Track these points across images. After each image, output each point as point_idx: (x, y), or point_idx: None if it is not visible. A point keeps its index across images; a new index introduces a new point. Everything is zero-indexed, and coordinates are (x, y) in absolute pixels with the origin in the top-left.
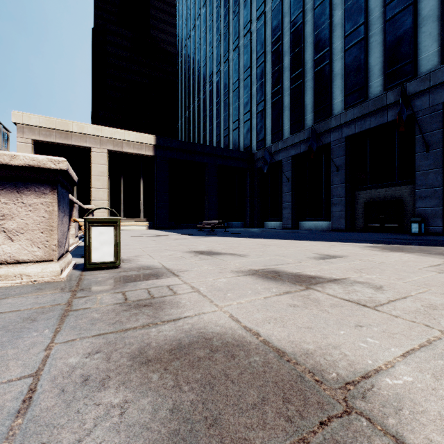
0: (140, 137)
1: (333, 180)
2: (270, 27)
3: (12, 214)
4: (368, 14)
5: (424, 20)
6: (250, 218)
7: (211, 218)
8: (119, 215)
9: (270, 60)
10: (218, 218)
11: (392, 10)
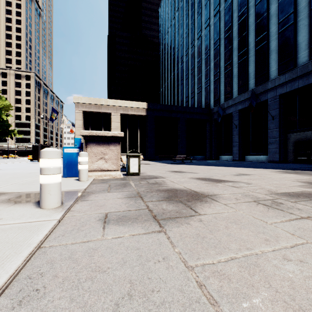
0: (138, 104)
1: (269, 126)
2: (223, 21)
3: (107, 153)
4: (296, 5)
5: None
6: (209, 153)
7: (182, 153)
8: (126, 152)
9: (223, 44)
10: (186, 153)
11: None
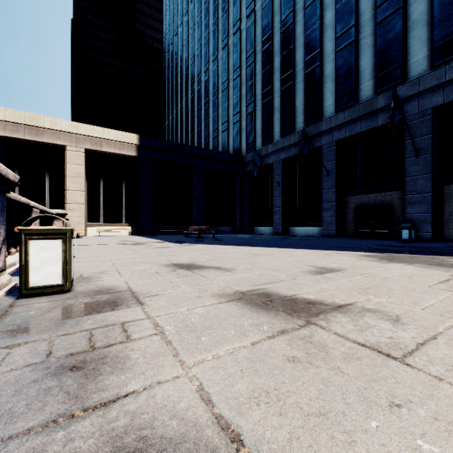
0: (121, 135)
1: (324, 184)
2: (260, 26)
3: None
4: (358, 16)
5: (414, 24)
6: (239, 223)
7: (199, 224)
8: (98, 220)
9: (260, 60)
10: (206, 223)
11: (382, 12)
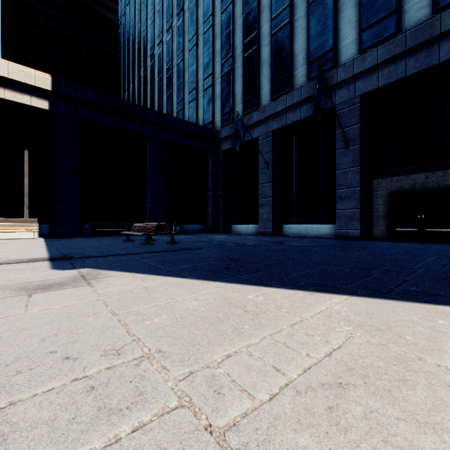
0: (18, 71)
1: (340, 161)
2: None
3: None
4: None
5: None
6: (212, 219)
7: (155, 220)
8: None
9: (240, 0)
10: (166, 220)
11: None
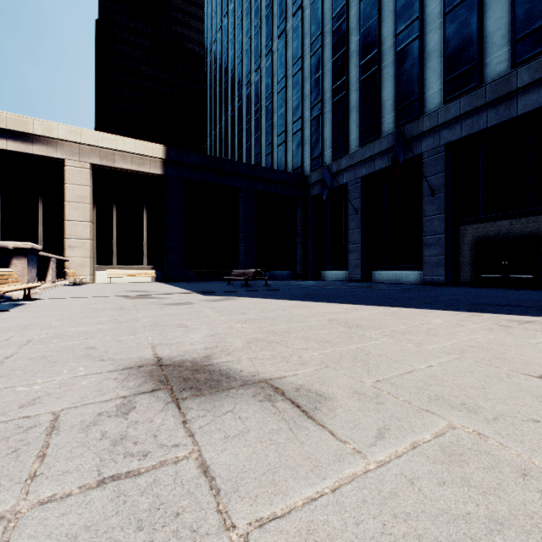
0: (141, 146)
1: (425, 209)
2: None
3: None
4: None
5: None
6: (301, 265)
7: (246, 266)
8: (111, 261)
9: (329, 44)
10: (256, 266)
11: None
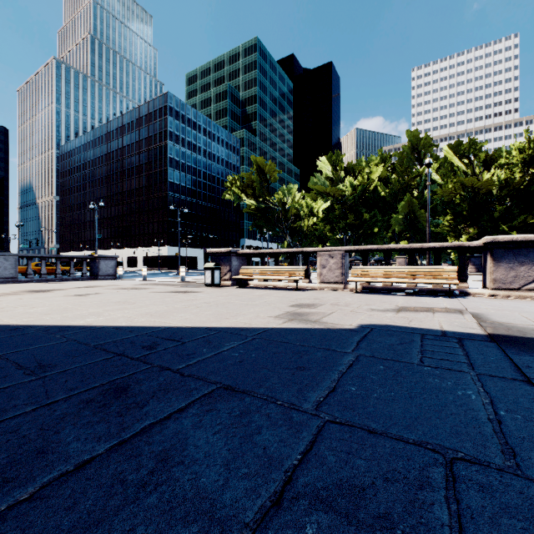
0: None
1: None
2: None
3: None
4: None
5: None
6: None
7: None
8: None
9: None
10: None
11: None
